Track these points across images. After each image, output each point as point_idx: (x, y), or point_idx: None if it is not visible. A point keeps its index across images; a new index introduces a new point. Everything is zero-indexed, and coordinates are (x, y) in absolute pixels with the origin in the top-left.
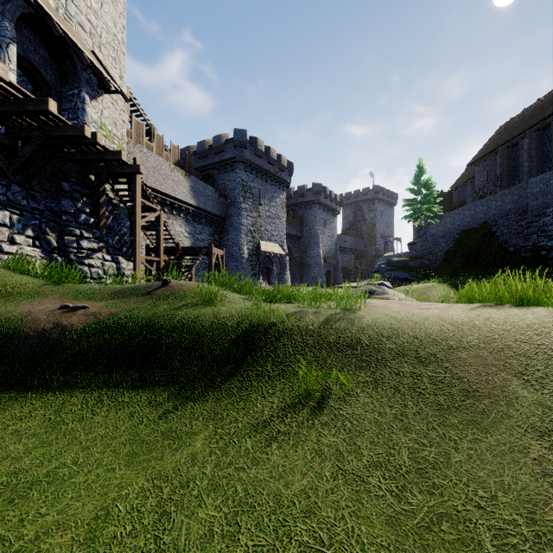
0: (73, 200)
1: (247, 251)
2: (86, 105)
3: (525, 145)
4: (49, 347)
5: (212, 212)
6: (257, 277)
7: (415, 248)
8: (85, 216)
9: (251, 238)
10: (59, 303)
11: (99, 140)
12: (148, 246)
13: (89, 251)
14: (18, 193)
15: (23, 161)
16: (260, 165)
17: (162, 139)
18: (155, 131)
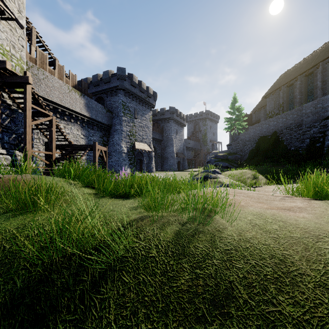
0: None
1: (126, 148)
2: None
3: (297, 85)
4: None
5: (102, 121)
6: (133, 166)
7: (231, 147)
8: None
9: (129, 139)
10: None
11: None
12: (47, 143)
13: None
14: None
15: None
16: (135, 92)
17: (62, 68)
18: (57, 62)
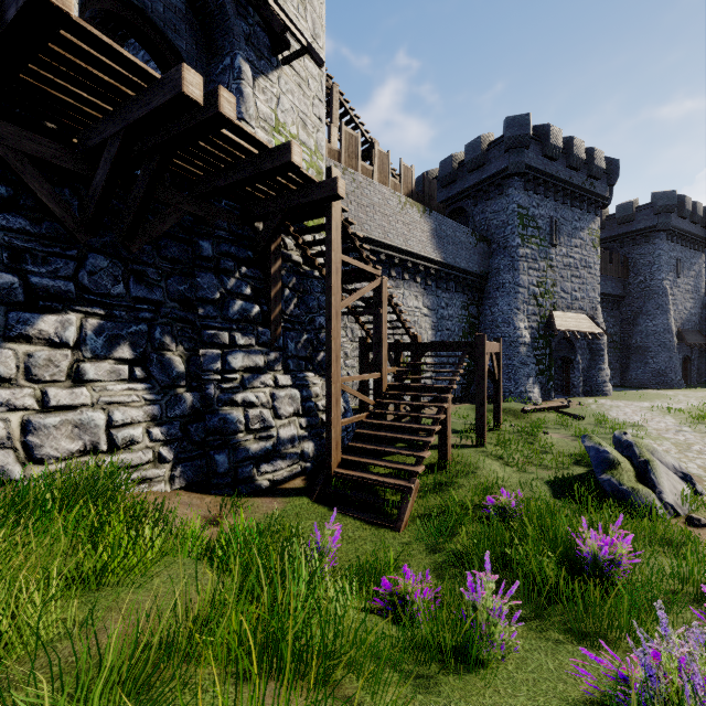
0: (222, 273)
1: (528, 330)
2: (244, 83)
3: None
4: None
5: (467, 268)
6: (545, 377)
7: None
8: (243, 303)
9: (536, 307)
10: None
11: (227, 108)
12: (362, 342)
13: (248, 371)
14: (105, 271)
15: (98, 199)
16: (553, 174)
17: (386, 158)
18: (377, 146)
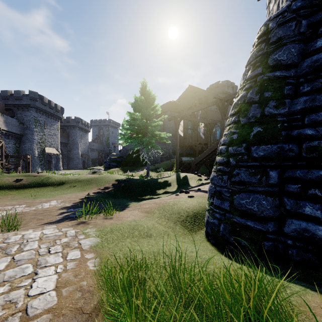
0: None
1: (37, 152)
2: None
3: None
4: (23, 185)
5: (16, 132)
6: (43, 166)
7: (121, 153)
8: None
9: (40, 146)
10: (12, 178)
11: None
12: None
13: None
14: None
15: None
16: (45, 109)
17: None
18: None
